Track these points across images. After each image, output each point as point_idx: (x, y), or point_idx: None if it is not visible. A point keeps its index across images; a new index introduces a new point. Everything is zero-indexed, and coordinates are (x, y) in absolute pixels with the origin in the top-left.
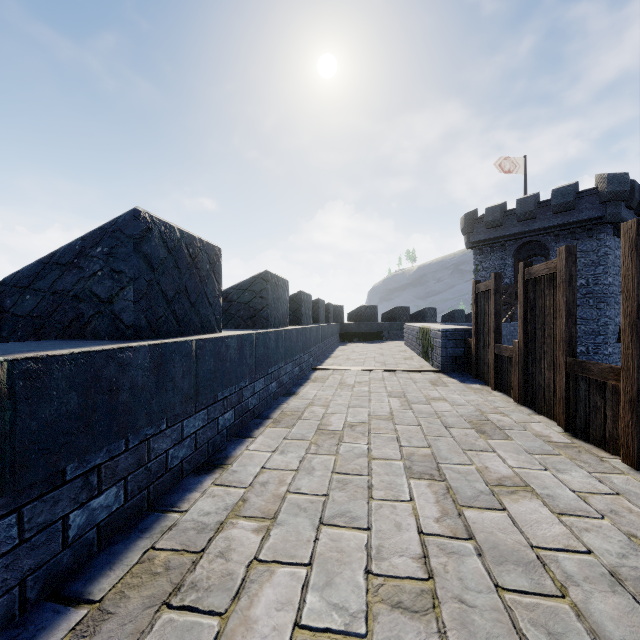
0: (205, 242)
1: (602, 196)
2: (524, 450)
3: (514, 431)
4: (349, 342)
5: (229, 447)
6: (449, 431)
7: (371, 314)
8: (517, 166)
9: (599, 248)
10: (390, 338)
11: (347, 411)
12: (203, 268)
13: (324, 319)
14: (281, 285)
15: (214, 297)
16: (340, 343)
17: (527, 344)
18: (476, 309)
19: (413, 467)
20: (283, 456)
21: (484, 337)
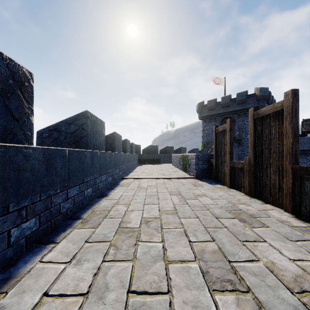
0: (6, 56)
1: (257, 97)
2: (283, 236)
3: (263, 218)
4: (143, 164)
5: (24, 258)
6: (220, 221)
7: (154, 150)
8: (221, 81)
9: None
10: (164, 162)
11: (143, 207)
12: (2, 80)
13: (129, 151)
14: (99, 123)
15: (21, 113)
16: (138, 164)
17: (255, 159)
18: (216, 142)
19: (208, 268)
20: (77, 268)
21: (221, 157)
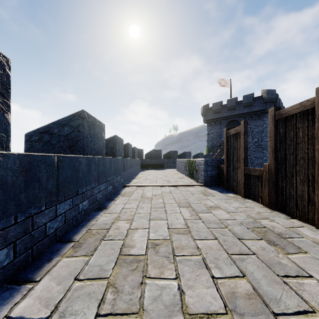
0: None
1: (264, 100)
2: None
3: (295, 239)
4: (146, 169)
5: None
6: (245, 244)
7: (158, 154)
8: (227, 83)
9: (263, 124)
10: (168, 167)
11: (148, 224)
12: None
13: (132, 155)
14: (98, 125)
15: None
16: (141, 170)
17: (276, 166)
18: (227, 146)
19: None
20: None
21: (234, 163)
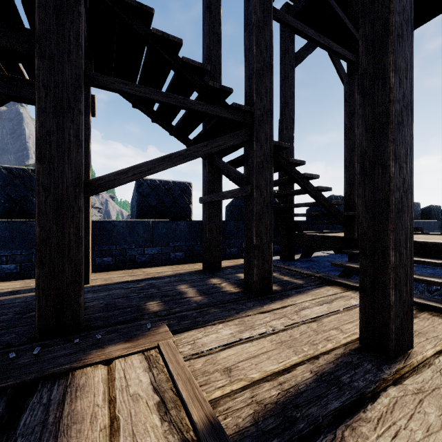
0: None
1: None
2: None
3: None
4: None
5: None
6: None
7: None
8: None
9: None
10: None
11: None
12: None
13: None
14: (415, 205)
15: None
16: None
17: None
18: None
19: None
20: None
21: None
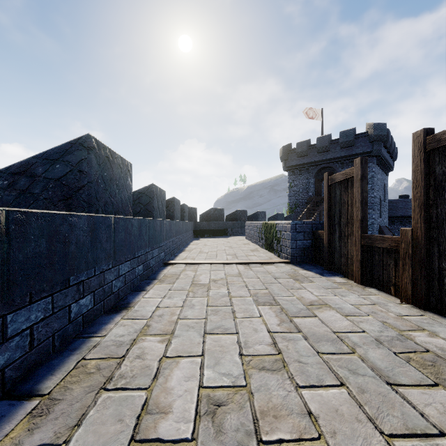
0: None
1: (371, 138)
2: None
3: None
4: (201, 237)
5: None
6: (408, 401)
7: (218, 215)
8: (317, 115)
9: (368, 172)
10: (233, 234)
11: (202, 343)
12: None
13: (179, 217)
14: (119, 164)
15: None
16: (194, 238)
17: (428, 232)
18: (329, 200)
19: None
20: None
21: (341, 228)
